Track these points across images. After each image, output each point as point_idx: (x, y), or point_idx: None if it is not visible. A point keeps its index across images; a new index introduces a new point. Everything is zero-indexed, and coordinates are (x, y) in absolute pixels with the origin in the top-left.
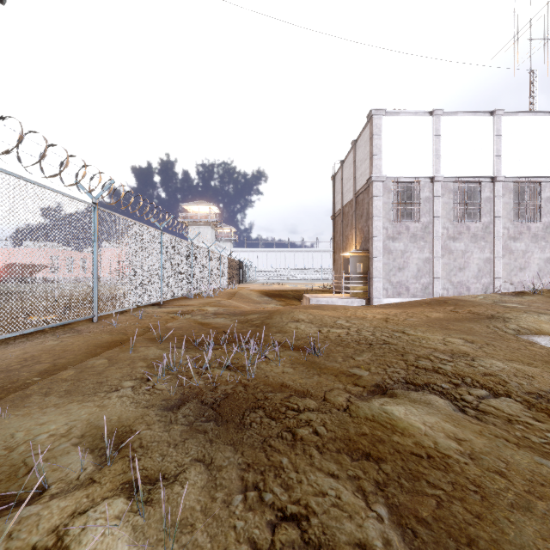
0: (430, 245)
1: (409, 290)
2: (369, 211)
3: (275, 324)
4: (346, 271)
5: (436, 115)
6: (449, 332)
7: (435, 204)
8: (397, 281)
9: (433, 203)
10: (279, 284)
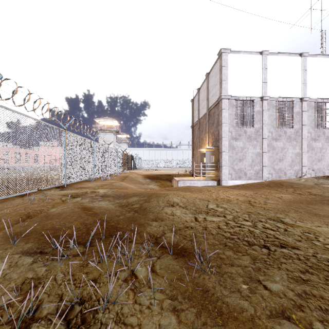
0: (260, 143)
1: (246, 175)
2: (218, 120)
3: (152, 209)
4: (202, 162)
5: (264, 54)
6: (325, 220)
7: (263, 116)
8: (238, 168)
9: (262, 115)
10: (157, 170)
